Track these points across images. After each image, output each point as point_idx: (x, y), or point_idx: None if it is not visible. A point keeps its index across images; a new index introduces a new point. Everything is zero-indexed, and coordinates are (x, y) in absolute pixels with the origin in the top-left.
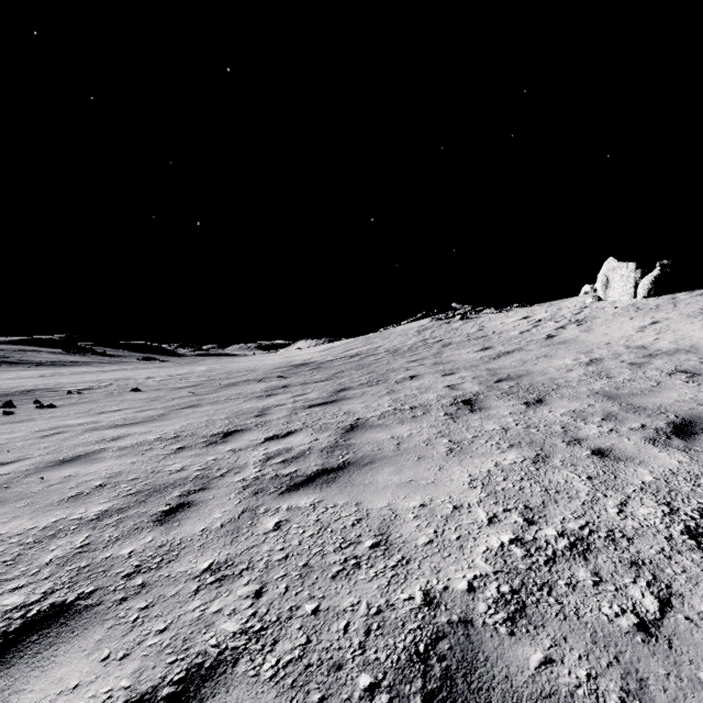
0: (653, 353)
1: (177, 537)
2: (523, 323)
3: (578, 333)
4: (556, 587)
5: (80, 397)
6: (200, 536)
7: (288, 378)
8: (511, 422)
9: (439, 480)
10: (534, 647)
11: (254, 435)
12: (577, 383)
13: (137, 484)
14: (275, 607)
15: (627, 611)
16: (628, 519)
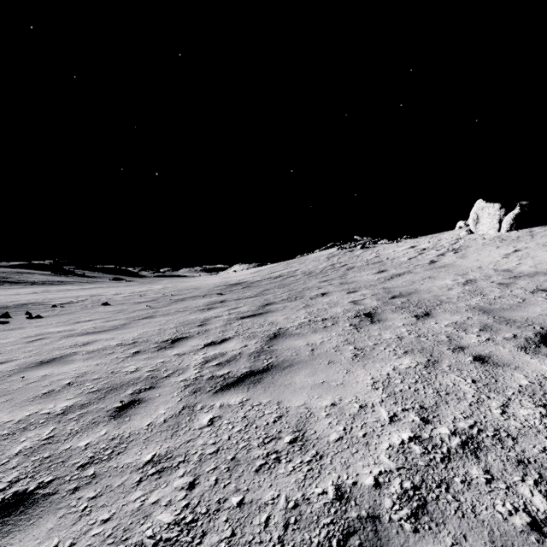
0: (516, 275)
1: (127, 431)
2: (410, 251)
3: (455, 259)
4: (452, 484)
5: (62, 309)
6: (146, 430)
7: (225, 295)
8: (404, 332)
9: (347, 382)
10: (437, 545)
11: (196, 341)
12: (456, 300)
13: (99, 383)
14: (205, 499)
15: (519, 509)
16: (511, 419)
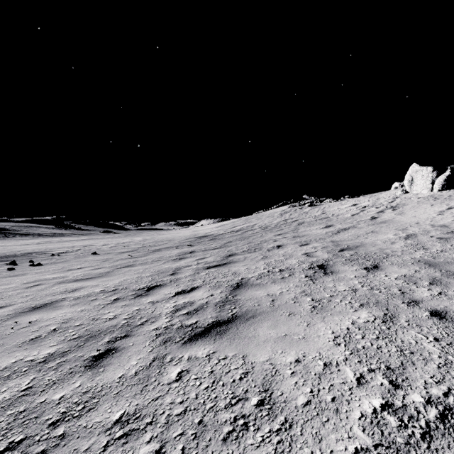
0: (453, 230)
1: (99, 383)
2: (353, 208)
3: (394, 215)
4: None
5: (59, 258)
6: (117, 383)
7: (194, 246)
8: (357, 284)
9: (308, 336)
10: None
11: (168, 290)
12: (401, 253)
13: (80, 330)
14: None
15: None
16: None
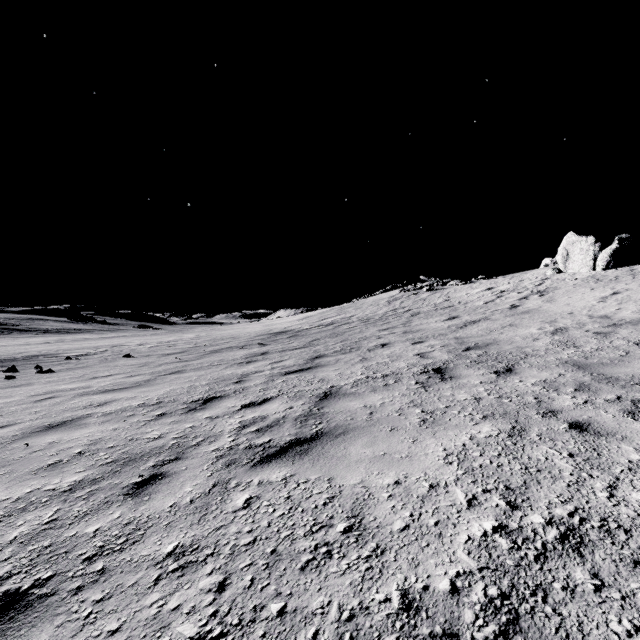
0: (616, 322)
1: (145, 514)
2: (487, 294)
3: (541, 303)
4: (551, 591)
5: (77, 362)
6: (168, 513)
7: (267, 345)
8: (482, 391)
9: (414, 454)
10: None
11: (231, 402)
12: (544, 352)
13: (115, 453)
14: (237, 606)
15: None
16: (621, 505)
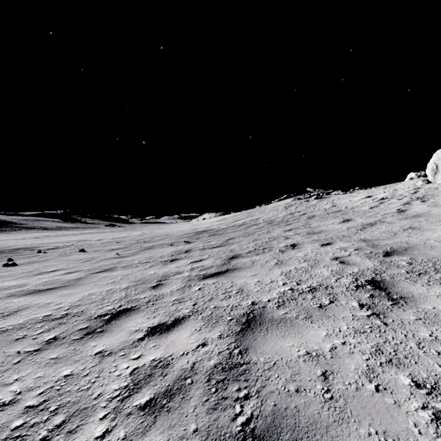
0: None
1: None
2: (368, 200)
3: (427, 208)
4: None
5: (43, 255)
6: None
7: (191, 243)
8: None
9: None
10: None
11: (138, 321)
12: None
13: None
14: None
15: None
16: None
